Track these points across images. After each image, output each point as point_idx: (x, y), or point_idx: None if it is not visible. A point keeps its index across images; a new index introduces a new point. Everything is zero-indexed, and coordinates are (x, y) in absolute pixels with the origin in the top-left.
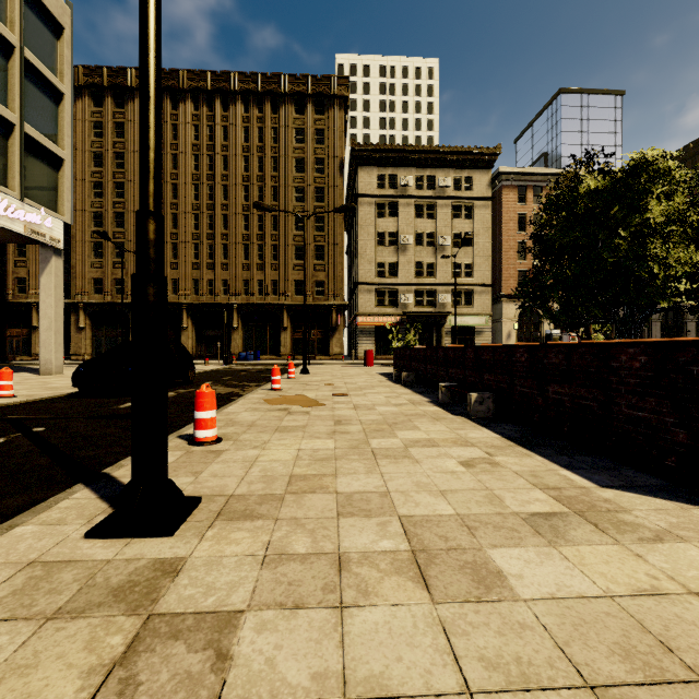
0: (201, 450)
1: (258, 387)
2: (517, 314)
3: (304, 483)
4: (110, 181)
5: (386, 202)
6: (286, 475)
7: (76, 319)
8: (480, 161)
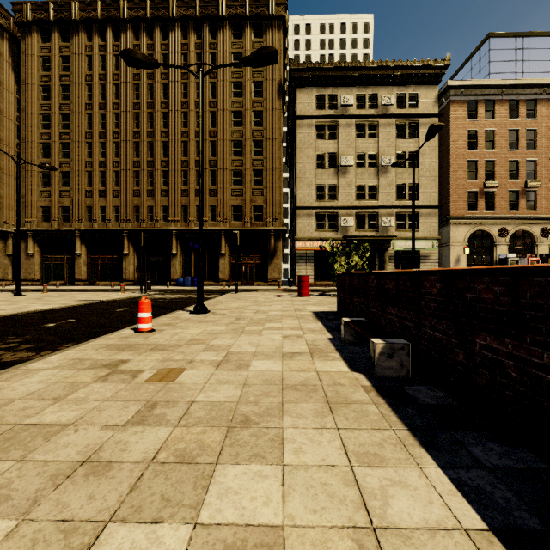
0: None
1: None
2: (466, 237)
3: None
4: (57, 113)
5: (325, 123)
6: None
7: (26, 246)
8: (426, 75)
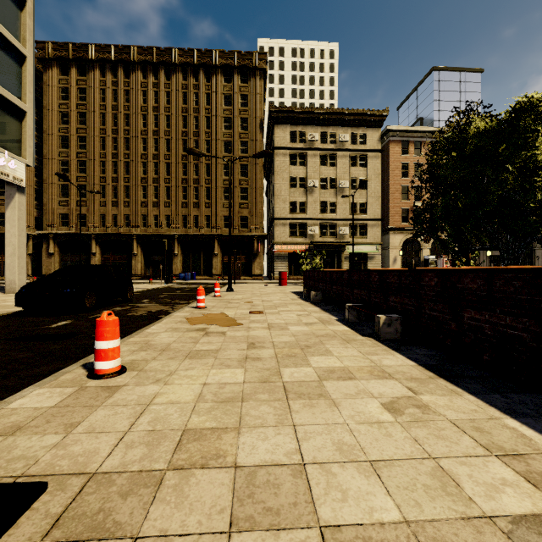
0: (96, 386)
1: (186, 304)
2: (401, 243)
3: (197, 445)
4: (75, 136)
5: (297, 153)
6: (178, 430)
7: (47, 247)
8: (372, 120)
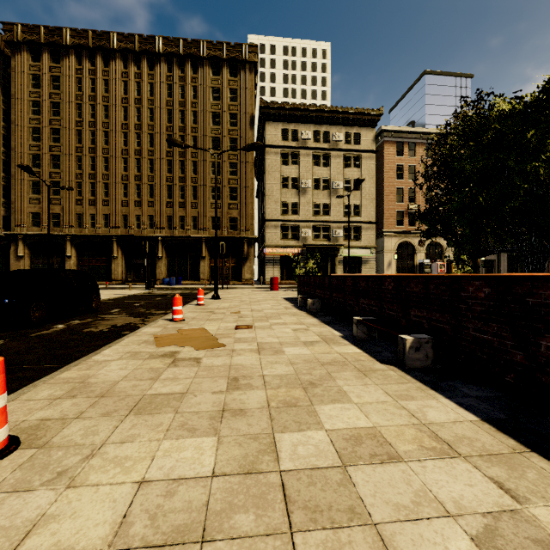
0: None
1: (162, 315)
2: (396, 246)
3: None
4: (47, 127)
5: (289, 152)
6: None
7: (16, 249)
8: (366, 120)
